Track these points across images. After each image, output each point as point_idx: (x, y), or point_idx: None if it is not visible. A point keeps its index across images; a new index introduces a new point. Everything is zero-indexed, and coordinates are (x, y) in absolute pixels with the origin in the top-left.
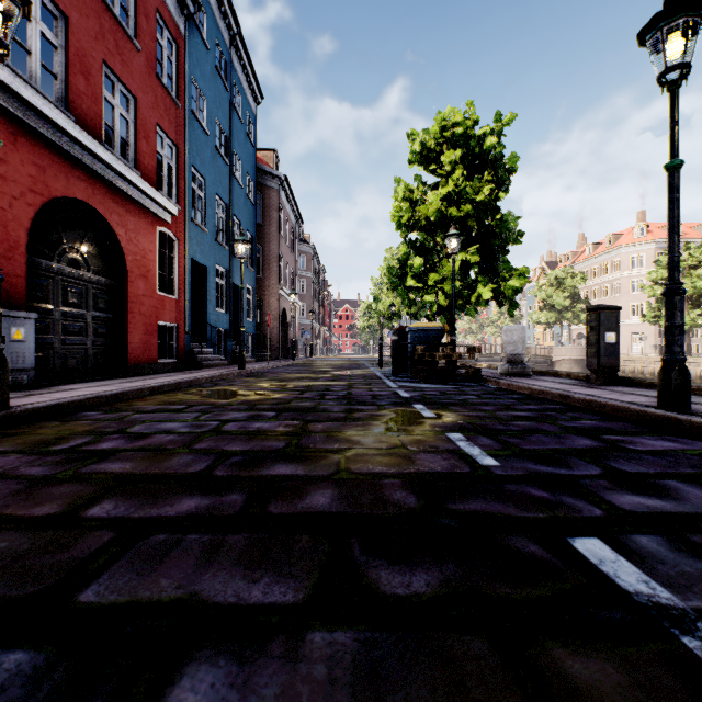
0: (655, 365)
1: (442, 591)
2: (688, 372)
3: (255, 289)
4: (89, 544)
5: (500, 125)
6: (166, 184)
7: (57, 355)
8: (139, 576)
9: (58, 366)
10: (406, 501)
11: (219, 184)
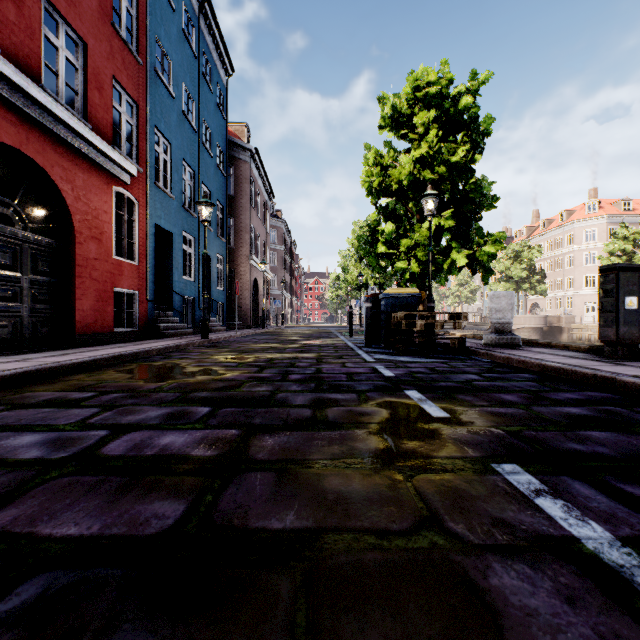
0: None
1: None
2: None
3: (225, 258)
4: None
5: (476, 84)
6: (124, 143)
7: None
8: None
9: None
10: None
11: (187, 151)
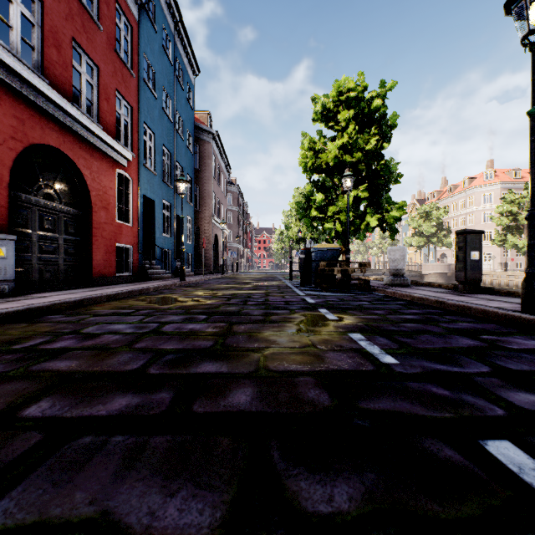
0: (501, 278)
1: (366, 508)
2: None
3: (193, 219)
4: (15, 448)
5: (384, 90)
6: (123, 136)
7: (35, 270)
8: (55, 488)
9: (35, 278)
10: (320, 400)
11: (165, 137)
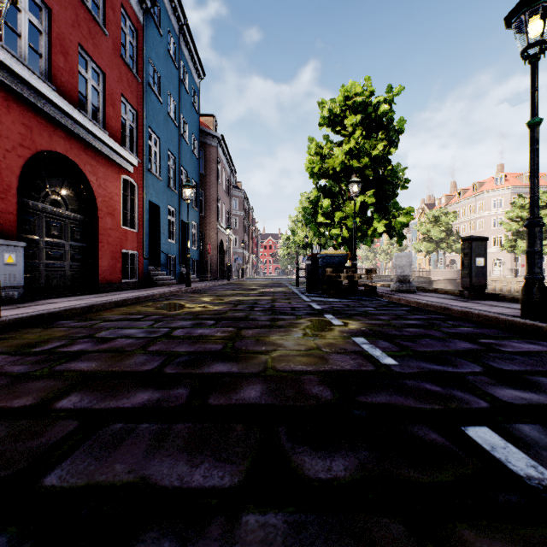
0: (511, 284)
1: (359, 475)
2: (546, 288)
3: (198, 224)
4: (56, 432)
5: (391, 95)
6: (128, 142)
7: (42, 276)
8: (97, 461)
9: (43, 285)
10: (323, 395)
11: (171, 142)
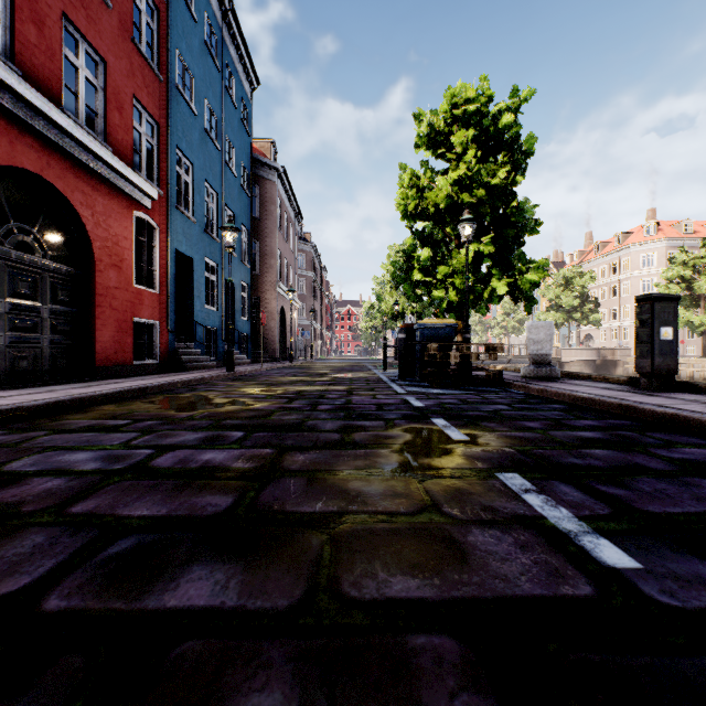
0: None
1: None
2: None
3: (250, 286)
4: None
5: (517, 101)
6: (144, 165)
7: (1, 355)
8: None
9: (2, 368)
10: None
11: (210, 171)
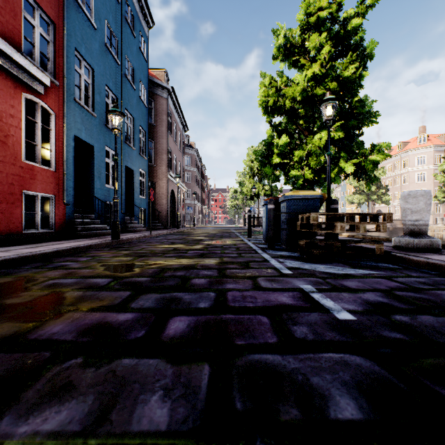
0: (444, 232)
1: None
2: None
3: (147, 173)
4: None
5: (364, 7)
6: (38, 55)
7: None
8: None
9: None
10: None
11: (110, 78)
